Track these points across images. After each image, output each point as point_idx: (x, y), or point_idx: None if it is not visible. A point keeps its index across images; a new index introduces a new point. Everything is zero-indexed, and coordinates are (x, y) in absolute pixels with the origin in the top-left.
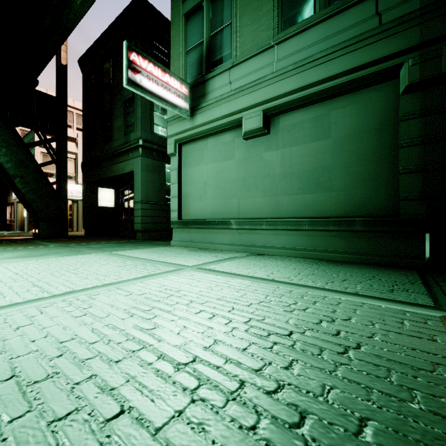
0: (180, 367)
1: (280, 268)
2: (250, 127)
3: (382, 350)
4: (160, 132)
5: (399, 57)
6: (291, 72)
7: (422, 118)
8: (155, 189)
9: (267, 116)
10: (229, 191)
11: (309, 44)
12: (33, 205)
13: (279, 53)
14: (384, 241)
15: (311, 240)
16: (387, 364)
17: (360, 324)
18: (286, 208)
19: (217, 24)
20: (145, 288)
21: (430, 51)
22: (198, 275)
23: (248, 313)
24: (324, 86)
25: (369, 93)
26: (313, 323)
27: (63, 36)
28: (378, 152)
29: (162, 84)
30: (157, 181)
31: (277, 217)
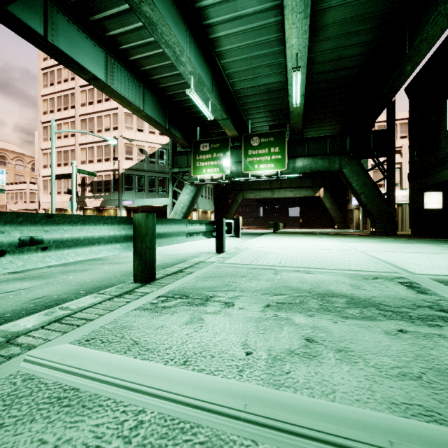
0: None
1: None
2: None
3: None
4: None
5: None
6: None
7: None
8: None
9: None
10: None
11: None
12: (371, 211)
13: None
14: None
15: None
16: None
17: None
18: None
19: None
20: None
21: None
22: None
23: None
24: None
25: None
26: None
27: (395, 92)
28: None
29: None
30: None
31: None
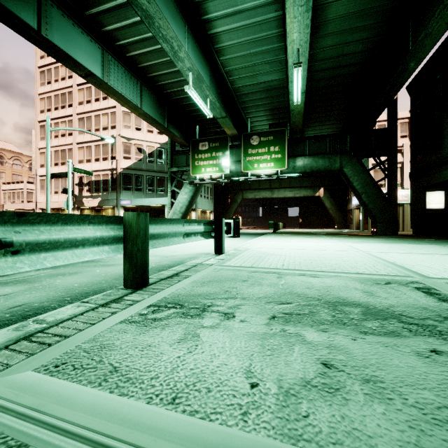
0: None
1: None
2: None
3: None
4: None
5: None
6: None
7: None
8: None
9: None
10: None
11: None
12: (372, 211)
13: None
14: None
15: None
16: None
17: None
18: None
19: None
20: None
21: None
22: None
23: None
24: None
25: None
26: None
27: (397, 89)
28: None
29: None
30: None
31: None
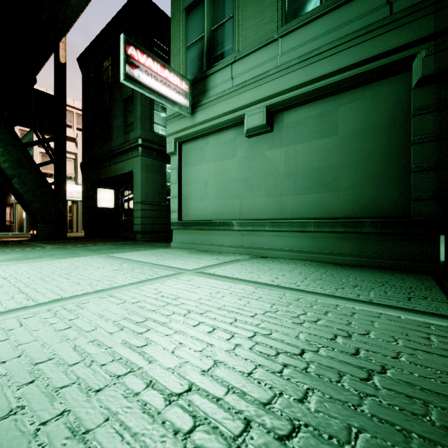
0: (173, 399)
1: (285, 272)
2: (253, 125)
3: (413, 376)
4: (160, 131)
5: (412, 48)
6: (296, 66)
7: (437, 113)
8: (155, 189)
9: (271, 112)
10: (231, 191)
11: (314, 37)
12: (30, 205)
13: (283, 46)
14: (395, 243)
15: (317, 242)
16: (421, 395)
17: (381, 340)
18: (290, 209)
19: (218, 17)
20: (139, 295)
21: (445, 41)
22: (198, 280)
23: (252, 326)
24: (331, 80)
25: (379, 87)
26: (327, 338)
27: (60, 32)
28: (389, 149)
29: (161, 80)
30: (157, 181)
31: (280, 218)
